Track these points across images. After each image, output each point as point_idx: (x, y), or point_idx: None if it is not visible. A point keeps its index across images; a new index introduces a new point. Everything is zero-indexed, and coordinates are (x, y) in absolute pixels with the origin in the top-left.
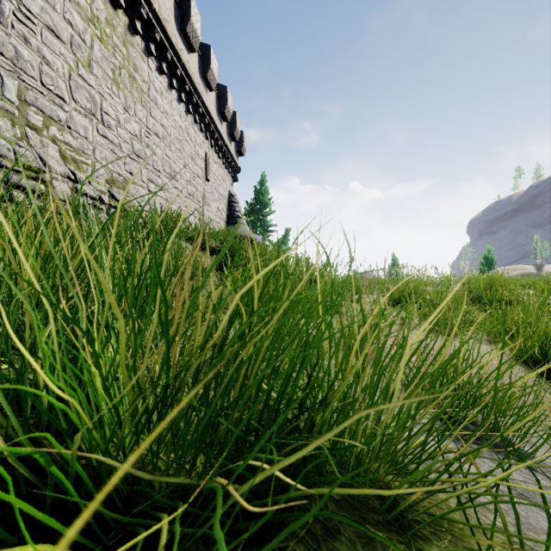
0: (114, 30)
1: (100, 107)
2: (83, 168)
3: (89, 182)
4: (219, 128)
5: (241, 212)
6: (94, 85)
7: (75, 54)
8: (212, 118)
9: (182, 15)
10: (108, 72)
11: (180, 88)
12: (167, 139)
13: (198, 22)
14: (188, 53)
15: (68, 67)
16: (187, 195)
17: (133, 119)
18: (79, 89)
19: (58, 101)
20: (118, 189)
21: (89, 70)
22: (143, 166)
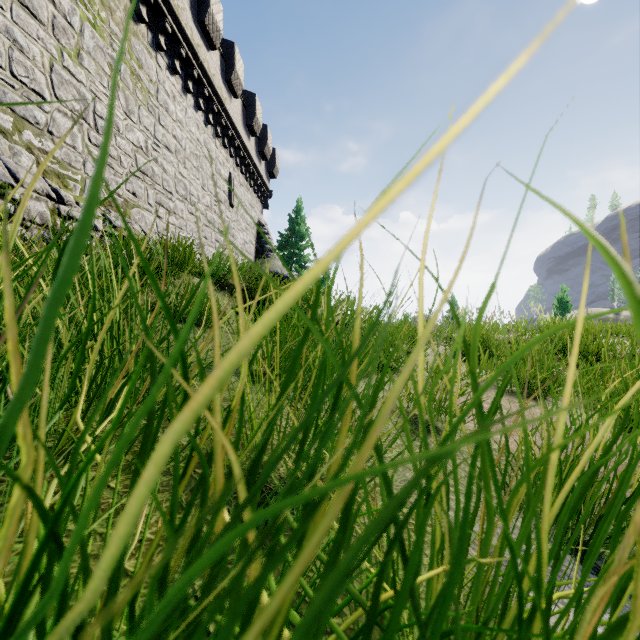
0: (112, 14)
1: (92, 109)
2: (70, 185)
3: (77, 202)
4: (247, 144)
5: (273, 244)
6: (84, 81)
7: (58, 40)
8: (237, 131)
9: (200, 2)
10: (104, 67)
11: (197, 92)
12: (181, 153)
13: (219, 13)
14: (208, 51)
15: (49, 56)
16: (206, 222)
17: (137, 127)
18: (64, 85)
19: (34, 98)
20: (116, 213)
21: (78, 61)
22: (150, 186)
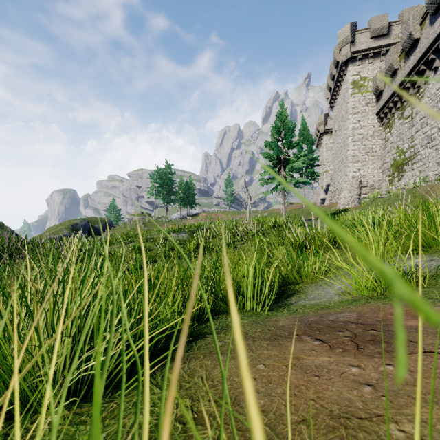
0: None
1: None
2: None
3: None
4: None
5: None
6: None
7: None
8: None
9: None
10: None
11: None
12: None
13: None
14: None
15: None
16: None
17: None
18: None
19: None
20: None
21: None
22: None
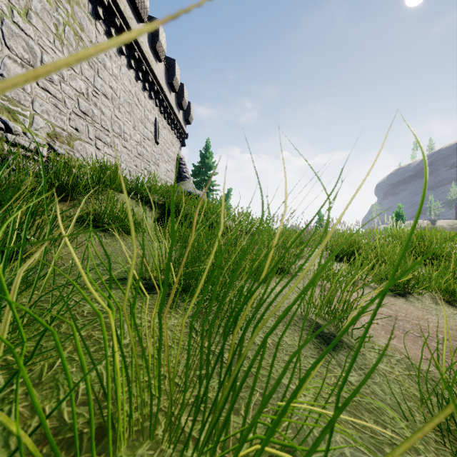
0: None
1: (40, 59)
2: (20, 119)
3: (25, 133)
4: (168, 97)
5: (188, 173)
6: (32, 36)
7: None
8: (161, 86)
9: None
10: (50, 26)
11: (129, 55)
12: (116, 100)
13: None
14: (138, 23)
15: None
16: (137, 154)
17: (79, 77)
18: (14, 37)
19: None
20: (61, 144)
21: (27, 19)
22: (90, 124)
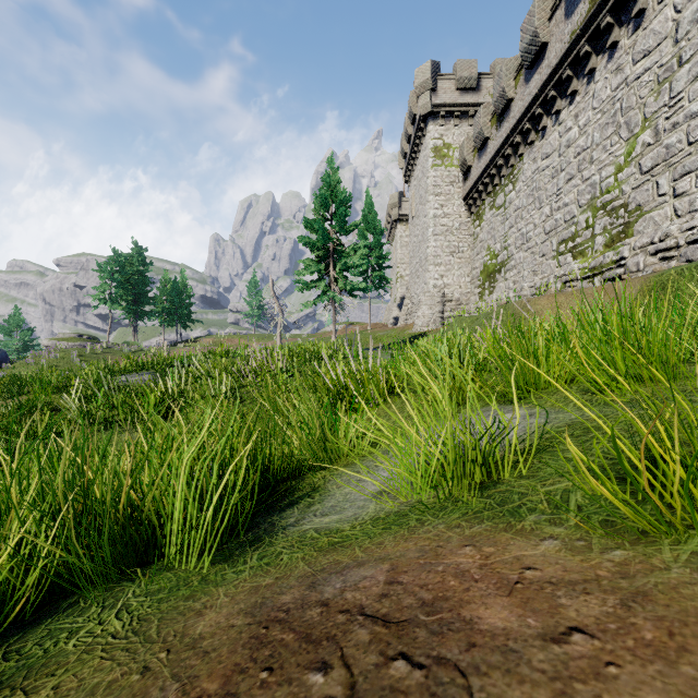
0: None
1: None
2: None
3: None
4: None
5: None
6: None
7: None
8: None
9: None
10: None
11: None
12: None
13: None
14: None
15: None
16: None
17: None
18: None
19: None
20: None
21: None
22: None
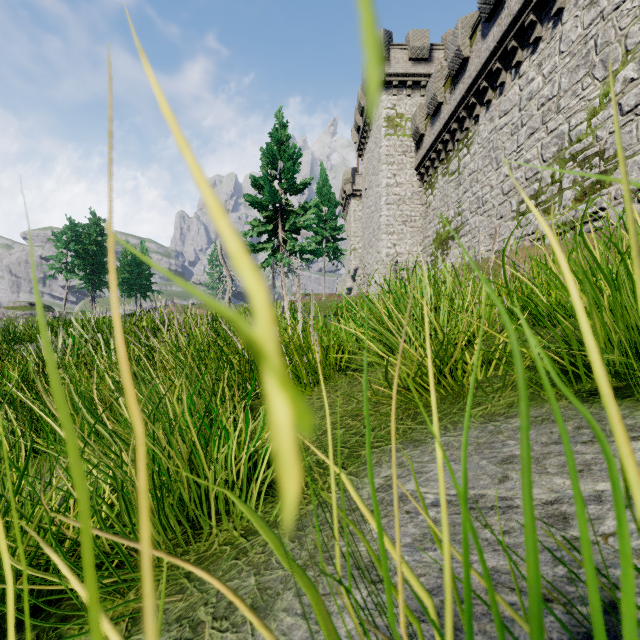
0: None
1: None
2: None
3: None
4: None
5: None
6: None
7: None
8: None
9: None
10: None
11: None
12: None
13: None
14: None
15: None
16: None
17: None
18: None
19: None
20: None
21: None
22: None
